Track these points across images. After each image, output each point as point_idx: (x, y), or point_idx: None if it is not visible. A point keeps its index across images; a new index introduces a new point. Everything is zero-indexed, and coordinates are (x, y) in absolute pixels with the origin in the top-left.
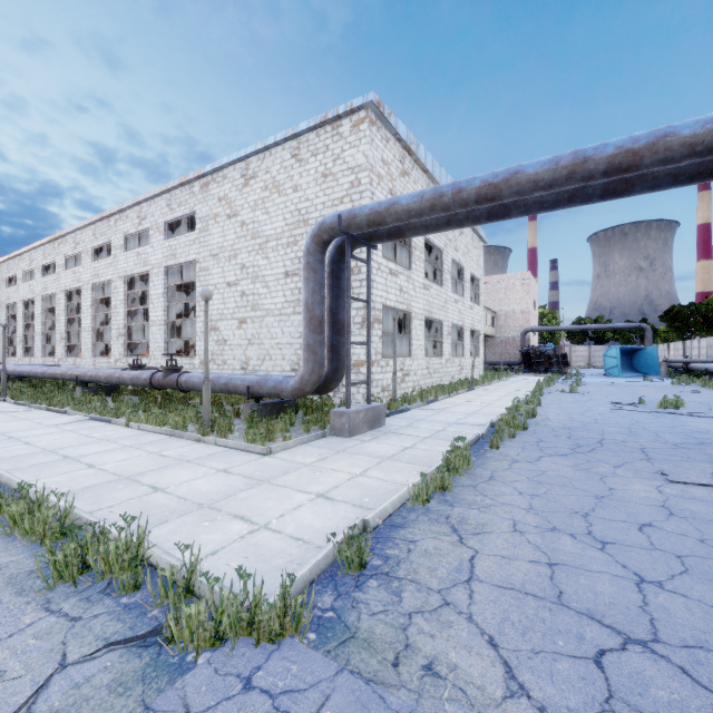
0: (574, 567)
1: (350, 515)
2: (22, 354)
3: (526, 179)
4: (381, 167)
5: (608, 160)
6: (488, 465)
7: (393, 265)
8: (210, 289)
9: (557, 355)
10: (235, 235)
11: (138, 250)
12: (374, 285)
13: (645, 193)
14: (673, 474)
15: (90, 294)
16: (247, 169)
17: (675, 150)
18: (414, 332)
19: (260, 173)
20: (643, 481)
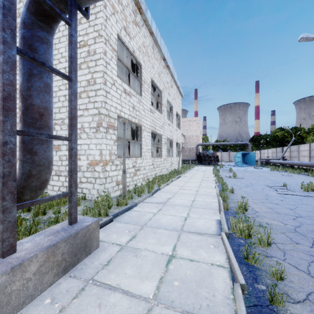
0: None
1: None
2: None
3: None
4: (116, 2)
5: None
6: None
7: (127, 87)
8: None
9: (214, 156)
10: None
11: None
12: (109, 96)
13: None
14: None
15: None
16: None
17: None
18: (144, 140)
19: None
20: None
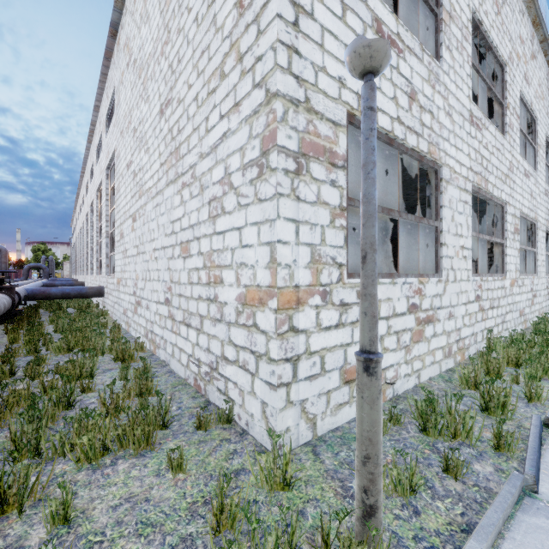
0: None
1: None
2: (80, 273)
3: None
4: None
5: None
6: None
7: (387, 15)
8: None
9: None
10: (130, 88)
11: (99, 159)
12: (309, 30)
13: None
14: None
15: (89, 216)
16: None
17: None
18: (449, 216)
19: None
20: None
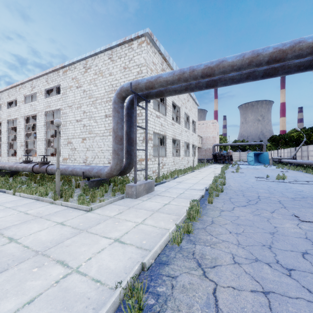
0: (280, 295)
1: (134, 255)
2: None
3: (227, 65)
4: (152, 65)
5: (270, 55)
6: (209, 213)
7: (158, 113)
8: (59, 119)
9: (228, 156)
10: (80, 96)
11: (31, 103)
12: (149, 122)
13: (283, 75)
14: (301, 216)
15: (6, 125)
16: (86, 64)
17: (304, 50)
18: (168, 145)
19: (92, 66)
20: (289, 221)
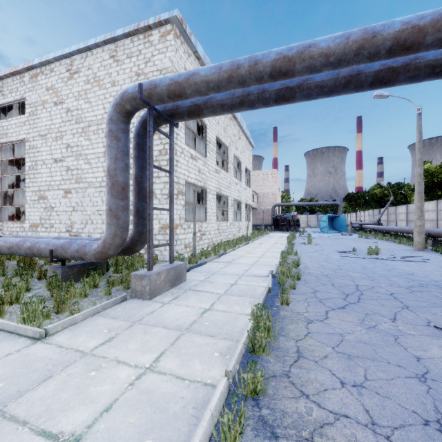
0: None
1: None
2: None
3: (318, 53)
4: None
5: (395, 36)
6: (288, 330)
7: (194, 152)
8: None
9: (294, 220)
10: (61, 119)
11: None
12: (179, 165)
13: (405, 83)
14: None
15: None
16: (72, 65)
17: None
18: (209, 203)
19: (83, 69)
20: (433, 341)
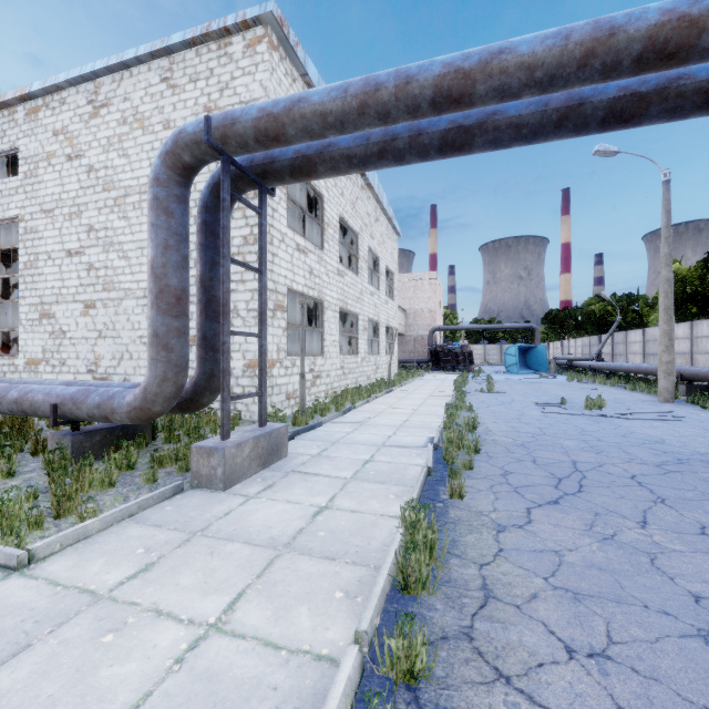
0: None
1: None
2: None
3: (516, 63)
4: None
5: (649, 34)
6: (464, 545)
7: (302, 240)
8: None
9: (464, 353)
10: (79, 184)
11: None
12: (276, 261)
13: (659, 121)
14: None
15: None
16: (97, 93)
17: None
18: (327, 325)
19: (115, 99)
20: None
